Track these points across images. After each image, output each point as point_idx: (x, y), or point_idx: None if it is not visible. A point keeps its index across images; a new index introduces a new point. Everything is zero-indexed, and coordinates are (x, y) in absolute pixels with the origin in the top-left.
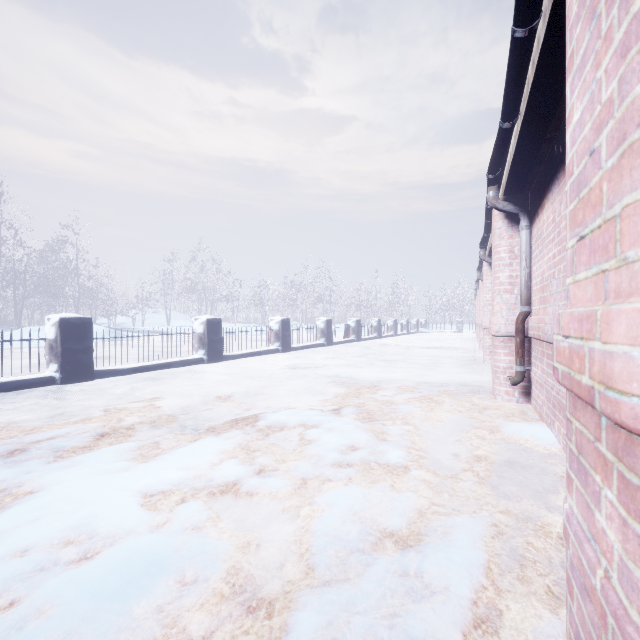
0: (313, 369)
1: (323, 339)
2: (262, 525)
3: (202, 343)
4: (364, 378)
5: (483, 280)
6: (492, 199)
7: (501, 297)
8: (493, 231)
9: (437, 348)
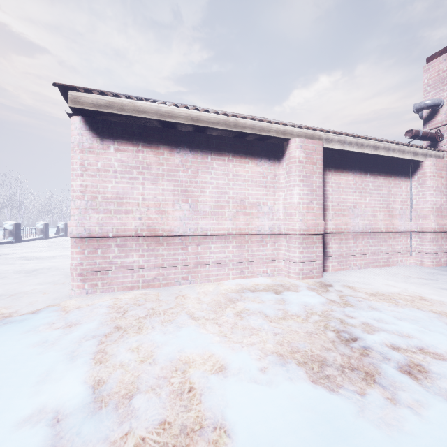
0: (4, 256)
1: (12, 238)
2: None
3: None
4: (45, 256)
5: None
6: None
7: None
8: None
9: None
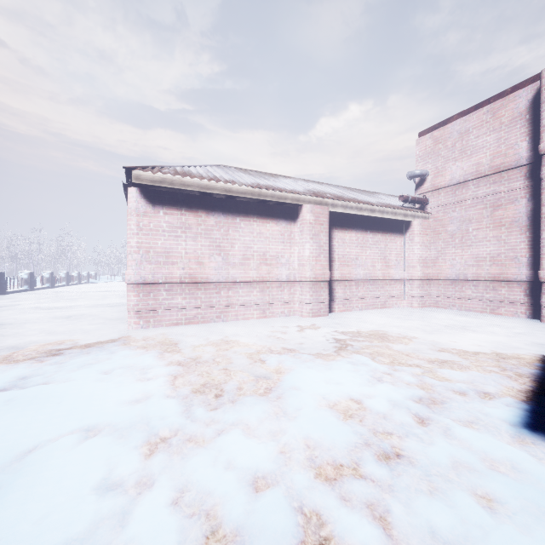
0: (10, 307)
1: None
2: (51, 330)
3: None
4: (59, 306)
5: None
6: None
7: None
8: None
9: (106, 291)
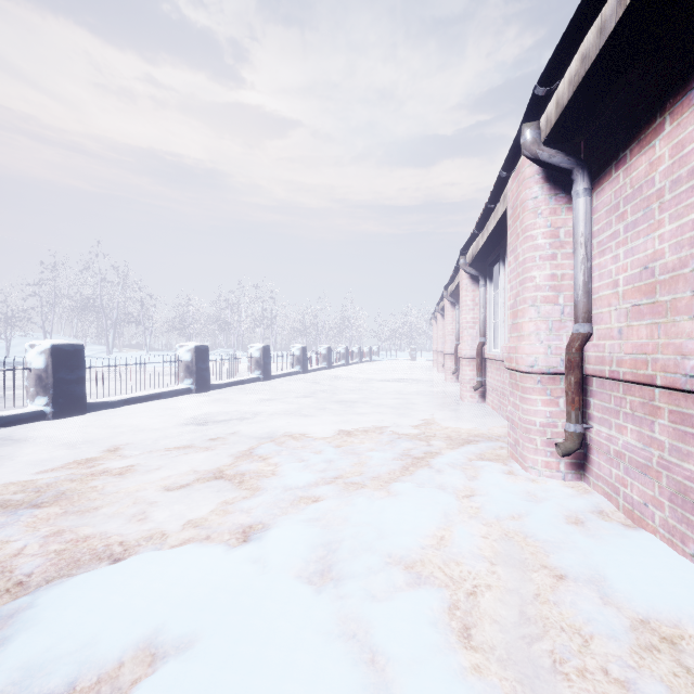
0: (235, 422)
1: (258, 372)
2: None
3: (42, 386)
4: (314, 438)
5: (461, 297)
6: (532, 143)
7: (538, 310)
8: (518, 207)
9: (398, 380)
